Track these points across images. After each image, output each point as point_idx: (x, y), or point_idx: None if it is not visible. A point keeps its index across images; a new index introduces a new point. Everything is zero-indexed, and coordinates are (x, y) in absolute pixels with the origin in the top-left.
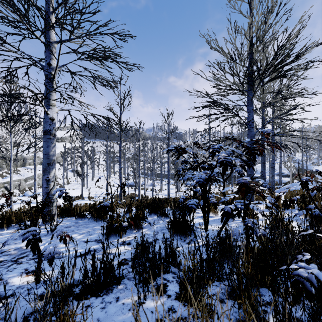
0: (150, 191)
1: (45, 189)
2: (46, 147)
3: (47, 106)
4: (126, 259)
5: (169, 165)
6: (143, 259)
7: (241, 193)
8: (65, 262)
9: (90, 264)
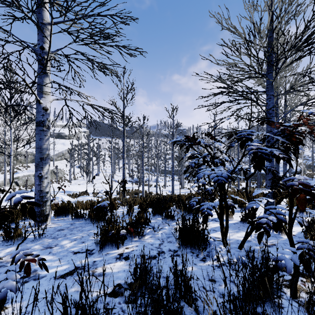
0: (154, 187)
1: (37, 186)
2: (39, 139)
3: (39, 94)
4: (121, 286)
5: (173, 161)
6: (143, 288)
7: (299, 201)
8: (41, 287)
9: (71, 293)
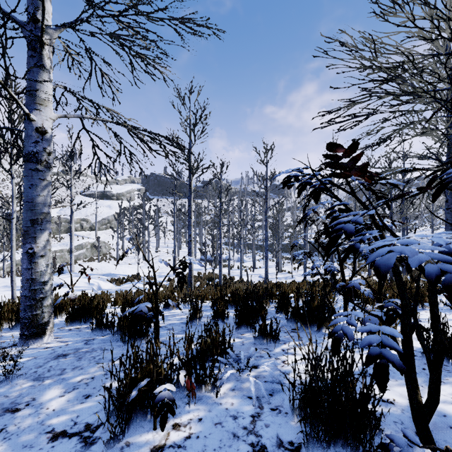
0: (237, 269)
1: (26, 272)
2: (28, 187)
3: (30, 105)
4: None
5: (267, 230)
6: None
7: None
8: None
9: None
